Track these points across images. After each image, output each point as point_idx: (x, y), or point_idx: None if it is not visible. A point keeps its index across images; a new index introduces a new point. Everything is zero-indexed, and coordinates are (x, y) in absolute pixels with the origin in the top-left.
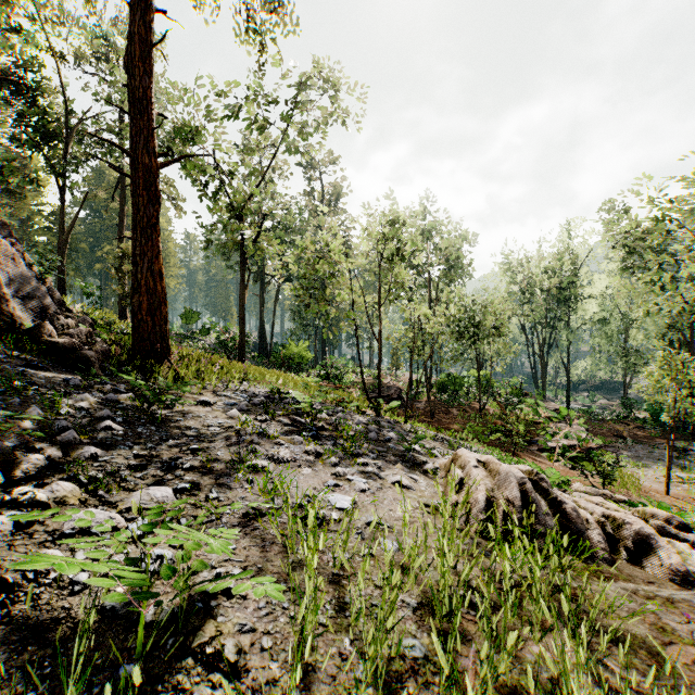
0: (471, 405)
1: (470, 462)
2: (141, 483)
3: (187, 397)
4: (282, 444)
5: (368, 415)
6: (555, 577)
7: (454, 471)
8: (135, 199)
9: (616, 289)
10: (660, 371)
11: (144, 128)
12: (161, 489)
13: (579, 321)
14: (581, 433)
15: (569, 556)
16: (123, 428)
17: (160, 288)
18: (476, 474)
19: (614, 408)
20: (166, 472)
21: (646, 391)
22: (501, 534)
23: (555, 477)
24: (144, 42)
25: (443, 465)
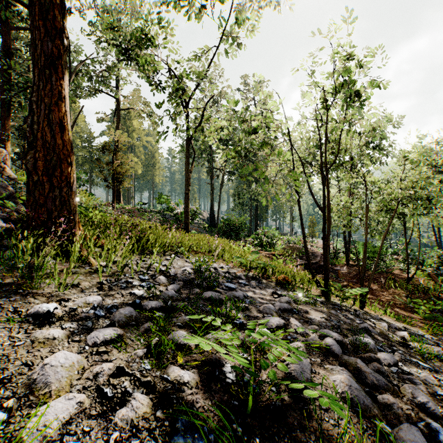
0: (393, 272)
1: None
2: None
3: (35, 296)
4: None
5: (320, 302)
6: None
7: None
8: (32, 35)
9: None
10: None
11: None
12: None
13: None
14: None
15: None
16: None
17: (60, 142)
18: None
19: None
20: None
21: None
22: None
23: None
24: None
25: None
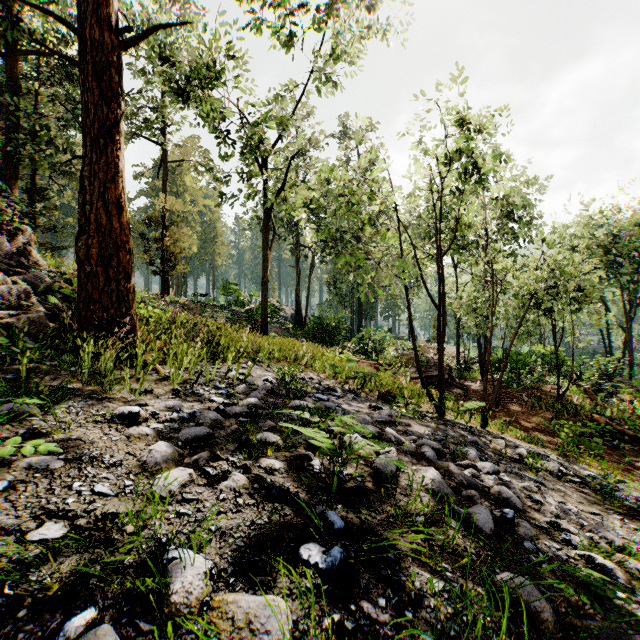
0: (541, 388)
1: None
2: None
3: (112, 401)
4: None
5: (429, 418)
6: None
7: None
8: (83, 96)
9: None
10: None
11: None
12: None
13: None
14: None
15: None
16: None
17: (117, 225)
18: None
19: None
20: None
21: None
22: None
23: None
24: None
25: None
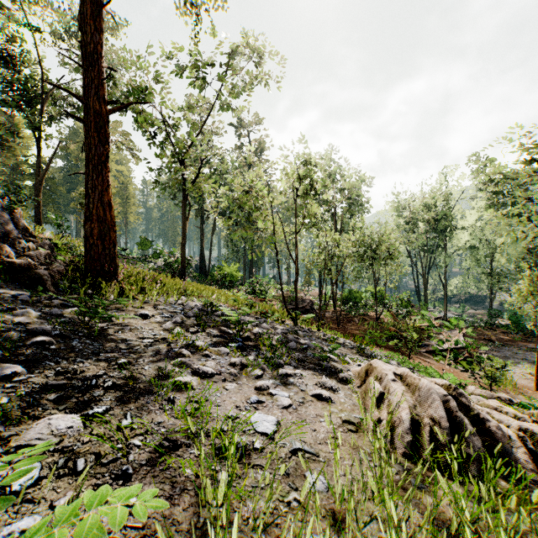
0: (369, 315)
1: (387, 375)
2: (51, 408)
3: (129, 311)
4: (209, 356)
5: (287, 324)
6: (517, 534)
7: (374, 386)
8: (87, 140)
9: (483, 222)
10: (531, 288)
11: (95, 79)
12: (66, 418)
13: (454, 248)
14: (459, 338)
15: (499, 480)
16: (55, 342)
17: (109, 216)
18: (395, 388)
19: (480, 317)
20: (84, 392)
21: (518, 304)
22: (432, 461)
23: (452, 380)
24: (96, 5)
25: (356, 372)
